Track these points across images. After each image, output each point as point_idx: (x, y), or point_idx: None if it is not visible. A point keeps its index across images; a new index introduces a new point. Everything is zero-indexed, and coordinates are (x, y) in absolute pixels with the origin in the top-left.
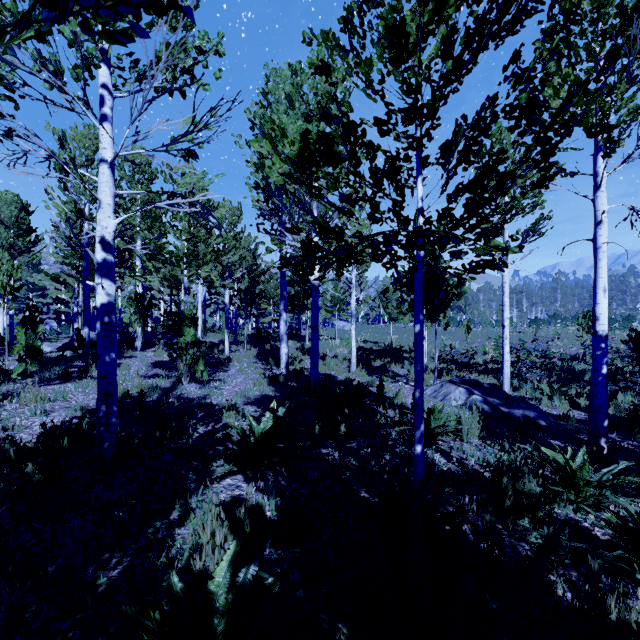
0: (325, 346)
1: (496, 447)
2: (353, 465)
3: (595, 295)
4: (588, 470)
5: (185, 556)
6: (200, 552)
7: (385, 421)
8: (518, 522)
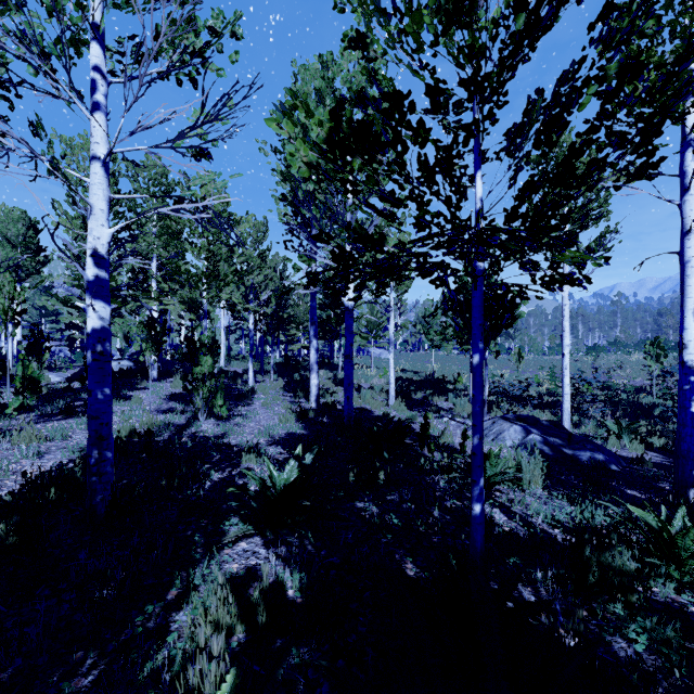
0: (360, 376)
1: (565, 500)
2: (395, 525)
3: (682, 318)
4: (693, 538)
5: (178, 662)
6: (199, 652)
7: (430, 466)
8: (608, 607)
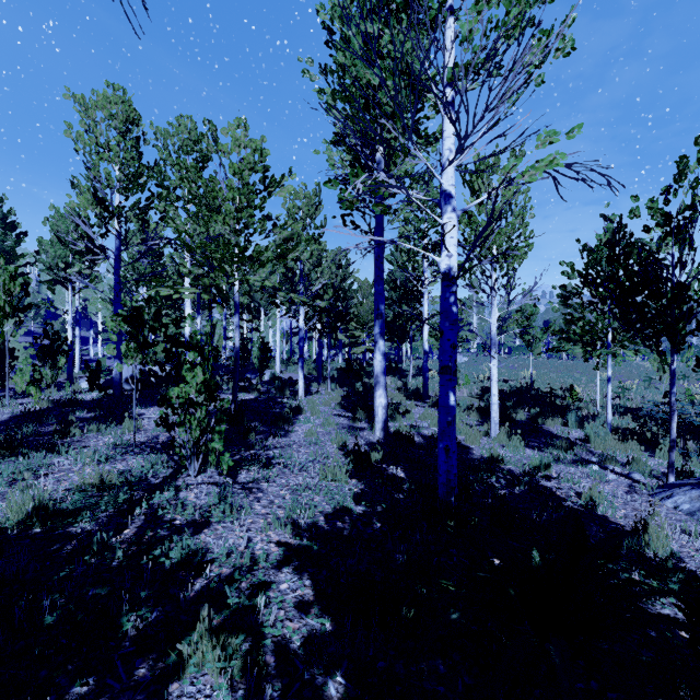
0: (435, 385)
1: None
2: None
3: None
4: None
5: None
6: None
7: None
8: None
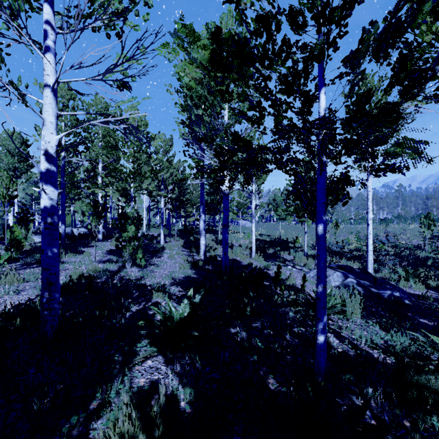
0: (232, 238)
1: (378, 327)
2: (259, 347)
3: None
4: None
5: None
6: None
7: (281, 300)
8: (426, 419)
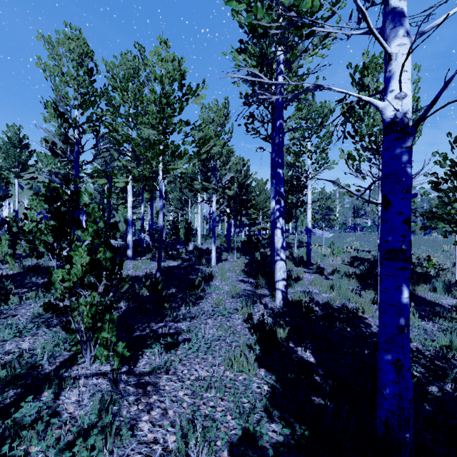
0: (314, 254)
1: None
2: None
3: None
4: None
5: None
6: None
7: None
8: None
